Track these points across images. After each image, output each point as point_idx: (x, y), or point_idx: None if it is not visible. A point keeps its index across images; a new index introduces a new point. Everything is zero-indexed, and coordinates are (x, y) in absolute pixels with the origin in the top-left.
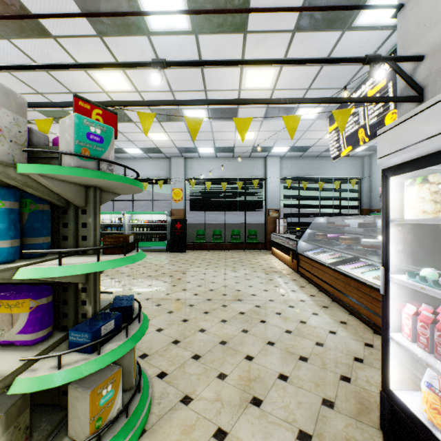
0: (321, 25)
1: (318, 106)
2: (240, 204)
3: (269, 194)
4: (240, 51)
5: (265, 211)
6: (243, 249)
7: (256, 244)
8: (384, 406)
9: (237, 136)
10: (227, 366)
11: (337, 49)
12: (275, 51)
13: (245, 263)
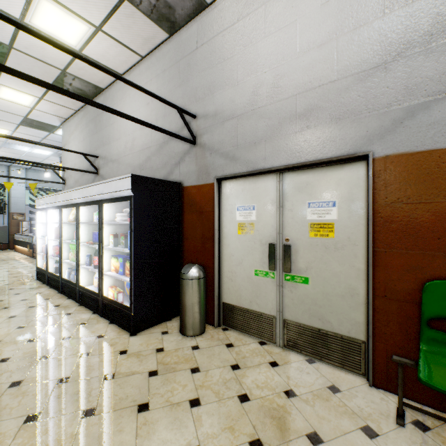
0: (36, 128)
1: (49, 151)
2: None
3: (13, 200)
4: None
5: (9, 214)
6: None
7: None
8: (37, 272)
9: None
10: None
11: (50, 136)
12: (7, 126)
13: None
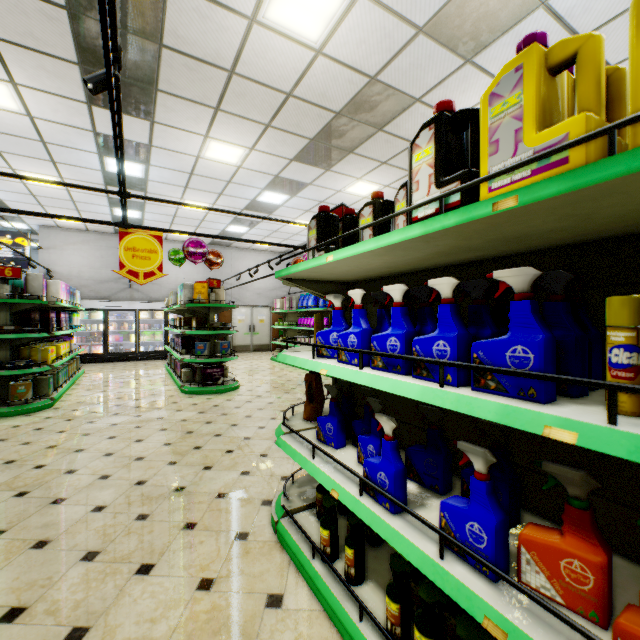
0: None
1: None
2: None
3: None
4: None
5: None
6: None
7: None
8: None
9: None
10: None
11: None
12: None
13: None
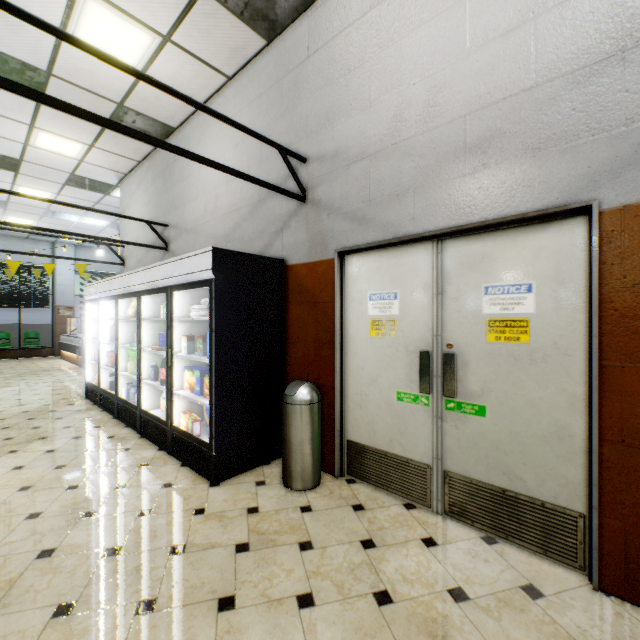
0: (87, 188)
1: (105, 220)
2: (10, 298)
3: (59, 288)
4: (12, 177)
5: (54, 308)
6: (17, 356)
7: (39, 350)
8: (86, 388)
9: (6, 218)
10: (2, 403)
11: (105, 200)
12: (50, 187)
13: (19, 368)
